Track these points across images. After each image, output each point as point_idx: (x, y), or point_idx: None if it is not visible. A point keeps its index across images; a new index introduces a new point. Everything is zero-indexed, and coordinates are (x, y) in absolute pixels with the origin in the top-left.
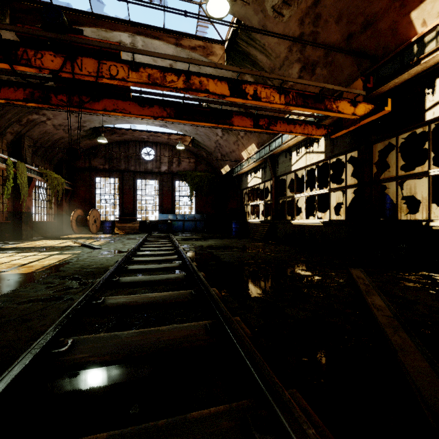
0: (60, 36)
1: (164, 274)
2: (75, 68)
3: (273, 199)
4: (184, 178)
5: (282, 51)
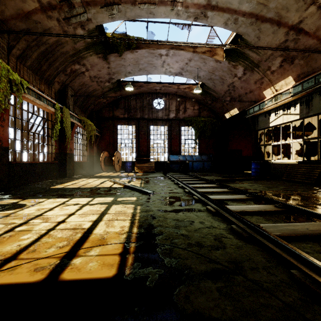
0: None
1: None
2: None
3: None
4: (190, 123)
5: None
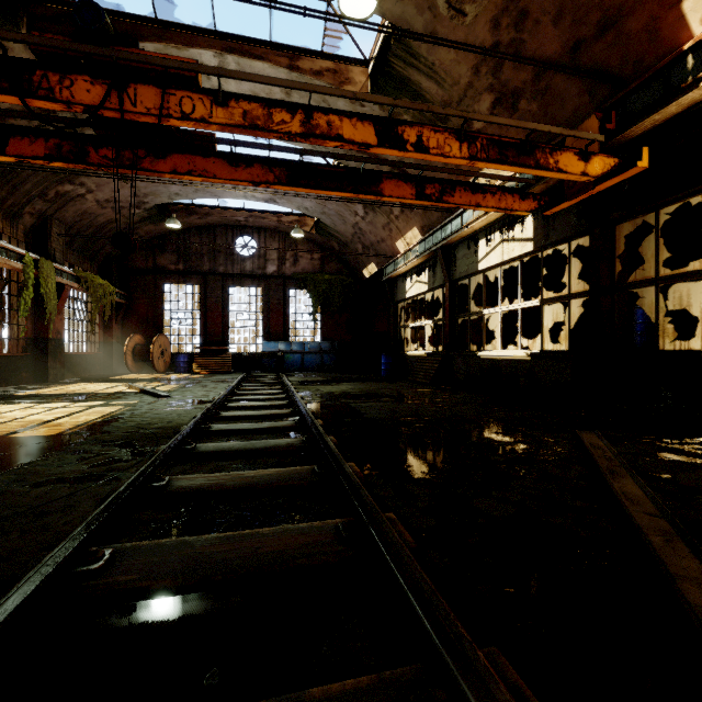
0: (100, 49)
1: (270, 438)
2: (125, 102)
3: (447, 317)
4: (304, 285)
5: (464, 73)
